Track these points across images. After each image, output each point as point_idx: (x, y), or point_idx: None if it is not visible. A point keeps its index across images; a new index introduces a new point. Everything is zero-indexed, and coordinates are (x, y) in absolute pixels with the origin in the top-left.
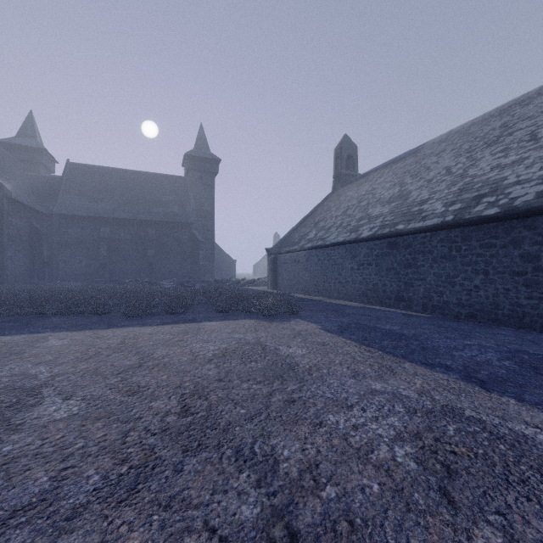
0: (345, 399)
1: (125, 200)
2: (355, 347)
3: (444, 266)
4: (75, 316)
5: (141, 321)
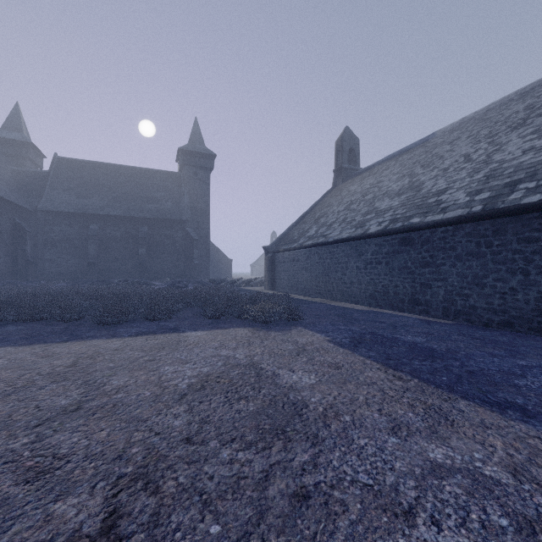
0: (394, 489)
1: (116, 196)
2: (380, 371)
3: (470, 265)
4: (37, 324)
5: (112, 330)
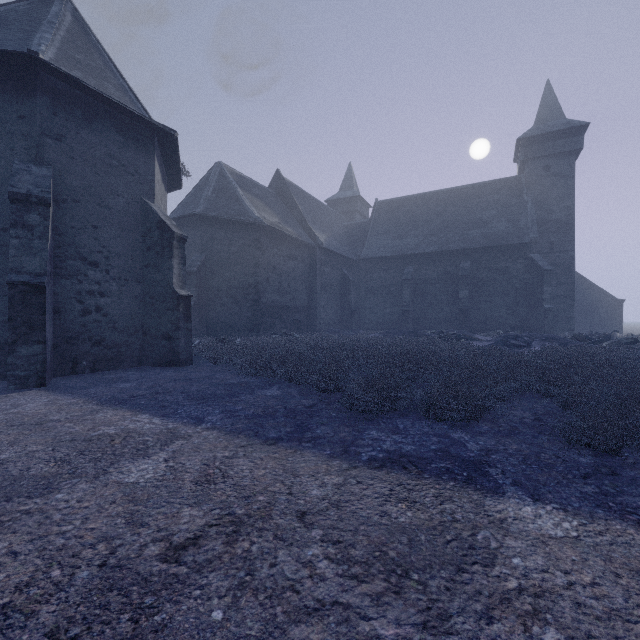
0: None
1: (432, 229)
2: None
3: None
4: (296, 390)
5: (358, 429)
